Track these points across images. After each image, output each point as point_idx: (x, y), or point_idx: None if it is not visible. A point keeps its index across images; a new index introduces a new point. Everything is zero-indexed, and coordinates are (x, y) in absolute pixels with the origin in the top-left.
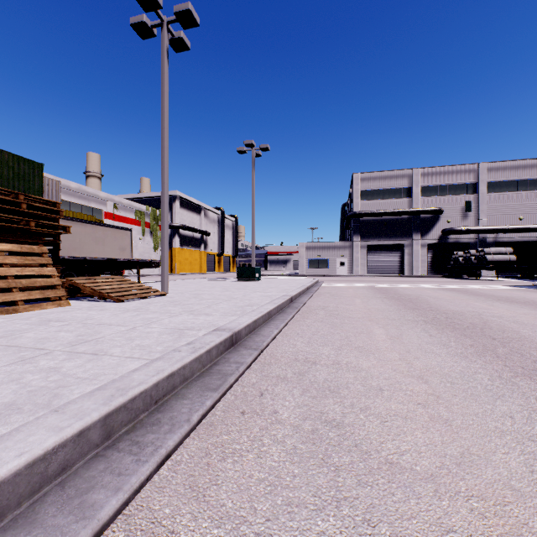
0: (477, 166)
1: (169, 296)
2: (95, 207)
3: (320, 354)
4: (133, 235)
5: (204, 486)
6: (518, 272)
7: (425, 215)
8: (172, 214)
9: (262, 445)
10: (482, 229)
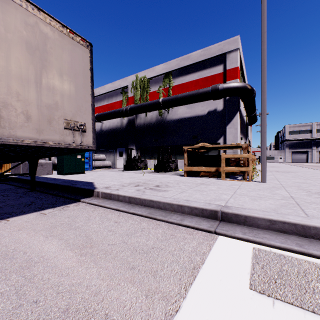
0: None
1: None
2: None
3: None
4: None
5: None
6: None
7: (318, 140)
8: None
9: None
10: None
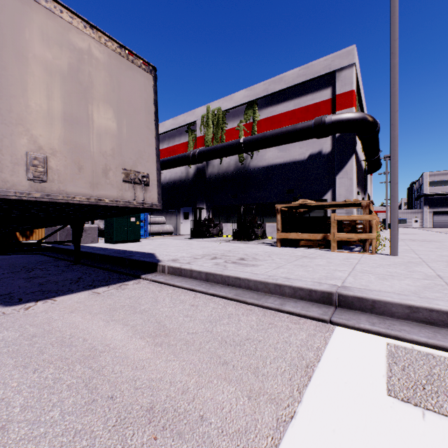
0: None
1: None
2: None
3: None
4: None
5: None
6: None
7: None
8: None
9: None
10: None
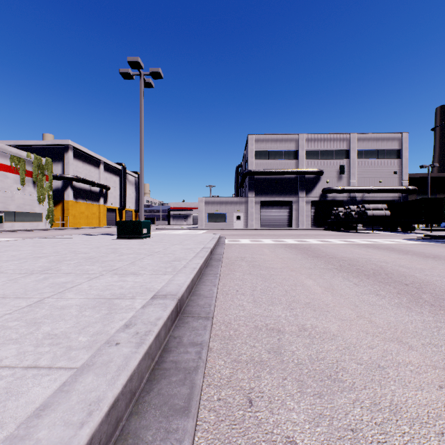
0: (349, 136)
1: None
2: None
3: None
4: (8, 184)
5: None
6: (379, 225)
7: (309, 175)
8: (64, 165)
9: None
10: (353, 189)
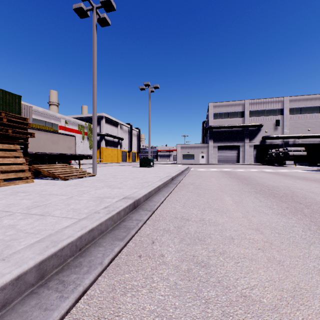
0: (283, 99)
1: (96, 176)
2: (53, 123)
3: (191, 214)
4: (77, 139)
5: (109, 317)
6: (307, 162)
7: (252, 128)
8: (100, 127)
9: (152, 282)
10: (286, 136)
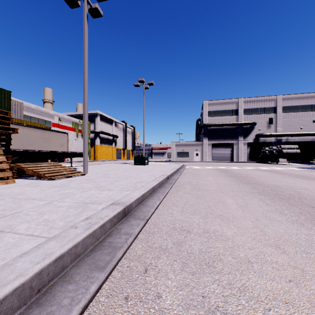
0: (276, 97)
1: (87, 175)
2: (47, 120)
3: (192, 222)
4: (71, 137)
5: None
6: (300, 159)
7: (246, 125)
8: (95, 124)
9: None
10: (279, 134)
